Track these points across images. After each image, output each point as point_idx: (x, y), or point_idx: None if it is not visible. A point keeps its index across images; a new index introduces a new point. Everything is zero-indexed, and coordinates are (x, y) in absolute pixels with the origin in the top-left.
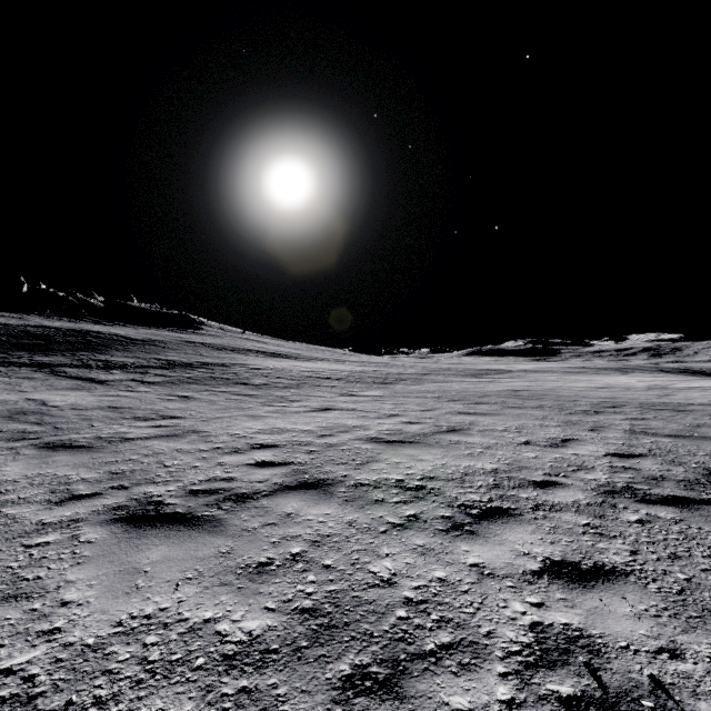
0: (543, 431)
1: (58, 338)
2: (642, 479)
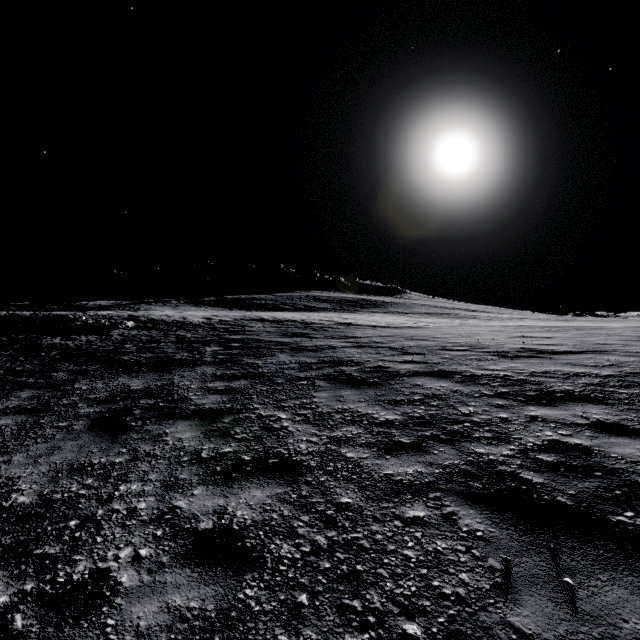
0: None
1: (360, 302)
2: None
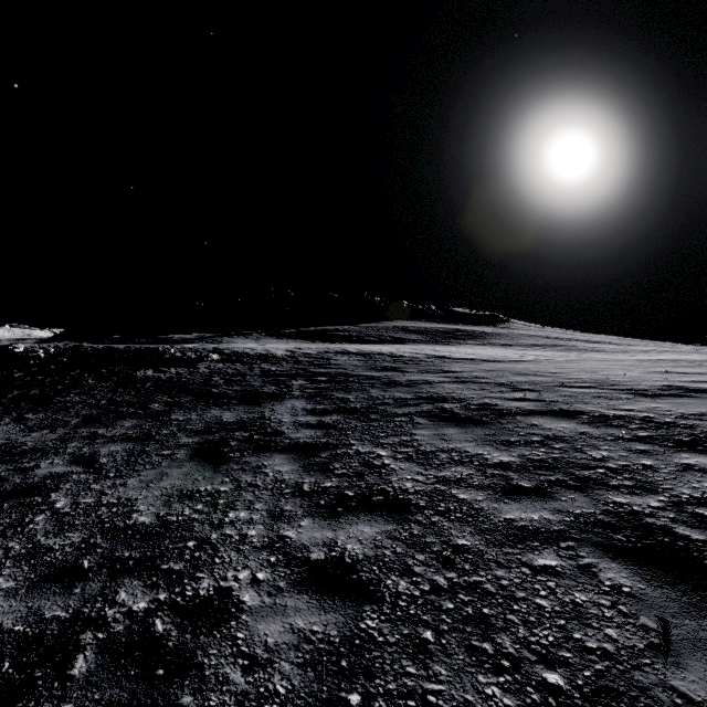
0: None
1: (454, 333)
2: None
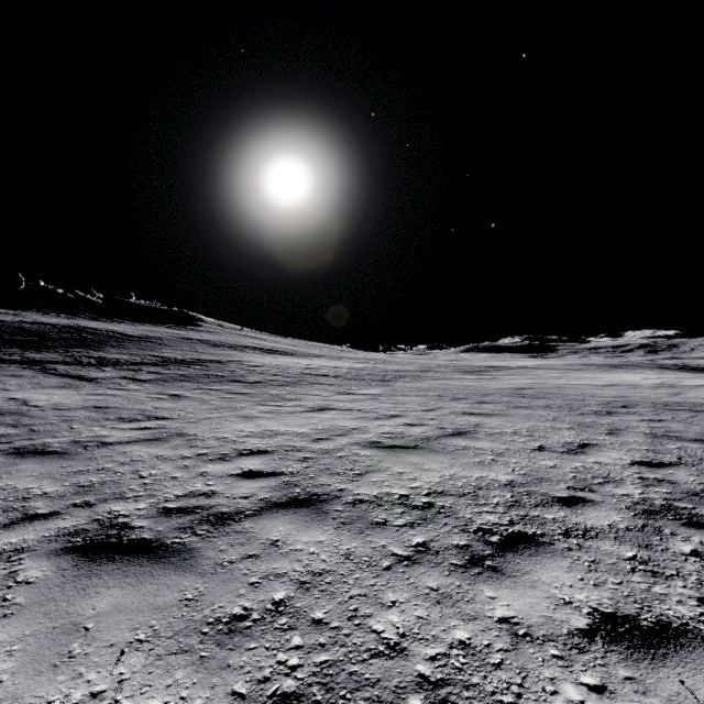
0: (557, 435)
1: (53, 334)
2: (682, 494)
